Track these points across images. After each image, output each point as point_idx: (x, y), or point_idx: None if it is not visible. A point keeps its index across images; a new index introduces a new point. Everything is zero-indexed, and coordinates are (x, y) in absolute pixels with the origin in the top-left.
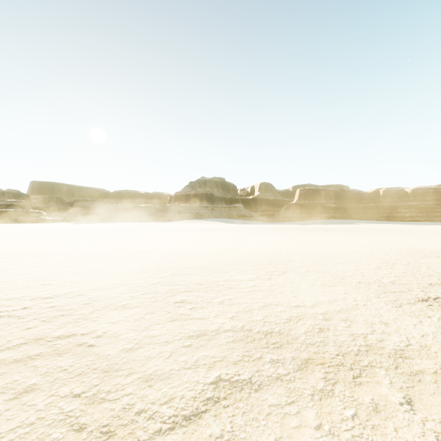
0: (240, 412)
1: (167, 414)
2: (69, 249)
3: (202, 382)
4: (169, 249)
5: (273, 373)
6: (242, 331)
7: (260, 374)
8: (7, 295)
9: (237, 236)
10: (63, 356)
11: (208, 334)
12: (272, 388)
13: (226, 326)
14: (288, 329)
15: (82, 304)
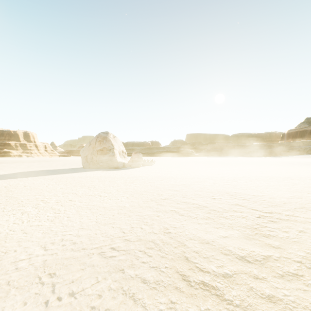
0: None
1: None
2: (228, 172)
3: None
4: None
5: None
6: None
7: None
8: (231, 191)
9: None
10: (304, 224)
11: None
12: None
13: None
14: None
15: (281, 202)
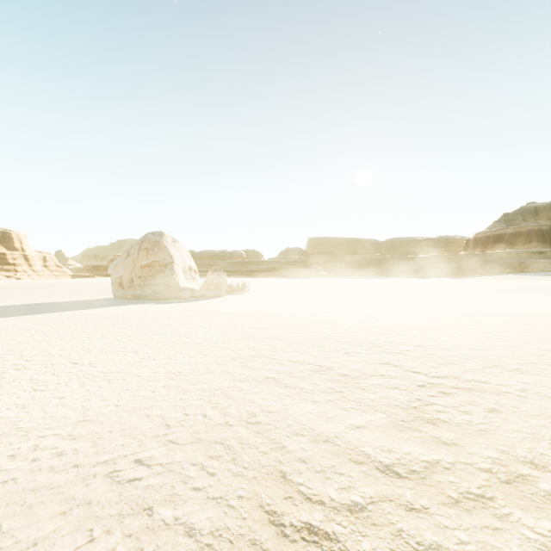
0: None
1: None
2: (377, 305)
3: None
4: (510, 316)
5: None
6: None
7: None
8: (379, 338)
9: None
10: (498, 396)
11: None
12: None
13: None
14: None
15: (461, 358)
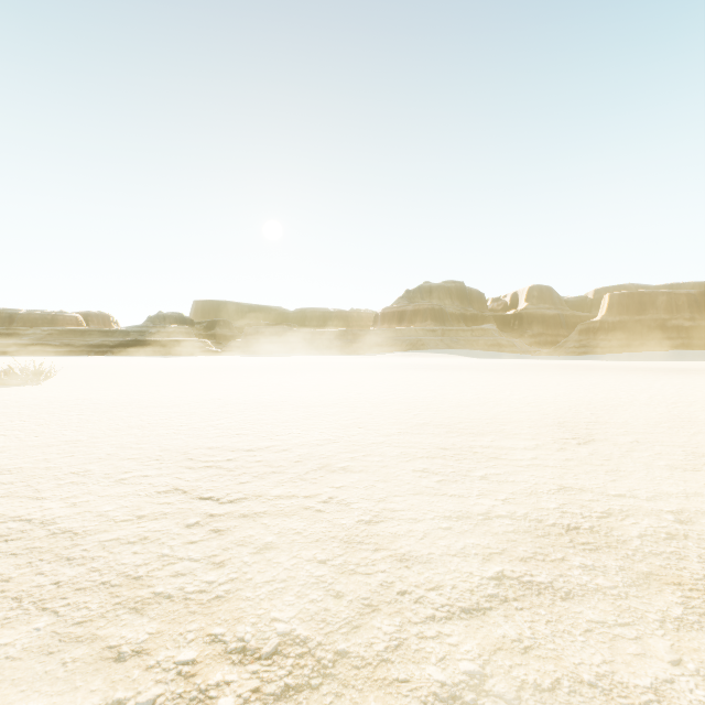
0: (541, 619)
1: (437, 601)
2: (251, 392)
3: (478, 574)
4: (385, 396)
5: (589, 583)
6: (526, 520)
7: (566, 580)
8: (205, 444)
9: (490, 379)
10: (291, 518)
11: (473, 517)
12: (589, 600)
13: (498, 510)
14: (607, 527)
15: (291, 461)
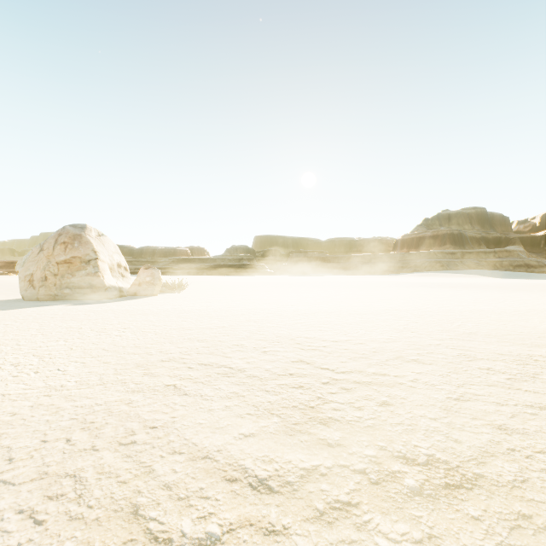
0: None
1: None
2: (310, 301)
3: None
4: (422, 309)
5: None
6: None
7: None
8: (301, 335)
9: (525, 298)
10: (392, 388)
11: None
12: None
13: None
14: None
15: (370, 351)
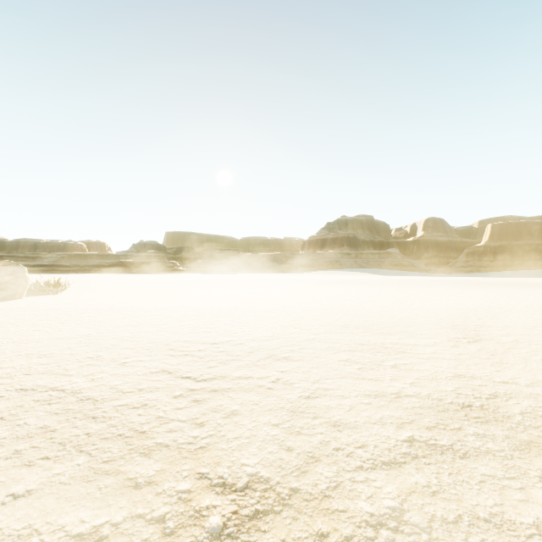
0: (445, 472)
1: (364, 456)
2: (211, 300)
3: (394, 438)
4: (313, 304)
5: (481, 446)
6: (429, 399)
7: (463, 444)
8: (181, 338)
9: (395, 291)
10: (249, 393)
11: (387, 396)
12: (482, 459)
13: (407, 391)
14: (494, 406)
15: (246, 352)
